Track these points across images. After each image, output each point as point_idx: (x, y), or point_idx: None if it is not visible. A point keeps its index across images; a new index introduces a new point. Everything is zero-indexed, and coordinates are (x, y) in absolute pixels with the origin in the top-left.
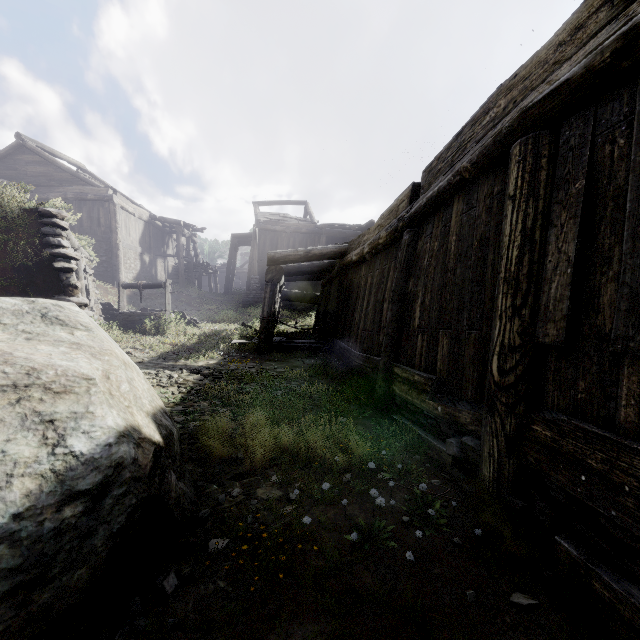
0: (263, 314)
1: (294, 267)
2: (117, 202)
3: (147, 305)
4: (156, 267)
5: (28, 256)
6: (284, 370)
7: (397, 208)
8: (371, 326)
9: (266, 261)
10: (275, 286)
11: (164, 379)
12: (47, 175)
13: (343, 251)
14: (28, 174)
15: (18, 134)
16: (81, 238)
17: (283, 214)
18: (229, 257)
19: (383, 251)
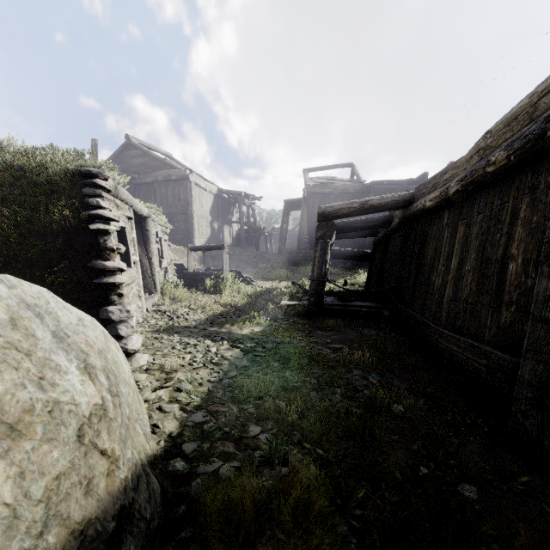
0: (313, 274)
1: (345, 223)
2: (192, 180)
3: (214, 264)
4: (223, 232)
5: (69, 219)
6: (339, 346)
7: (532, 107)
8: (473, 296)
9: (315, 222)
10: (326, 244)
11: (199, 355)
12: (145, 164)
13: (408, 199)
14: (133, 165)
15: (126, 135)
16: (151, 207)
17: (330, 177)
18: (282, 221)
19: (493, 184)
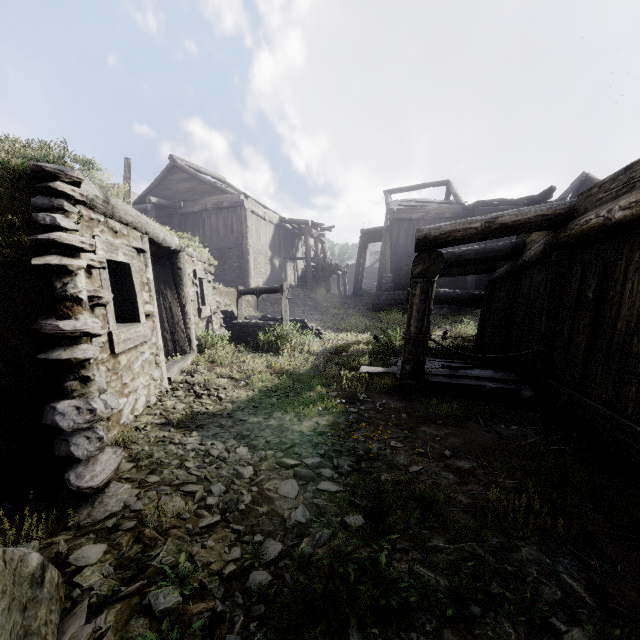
0: (408, 330)
1: (452, 254)
2: (248, 207)
3: (274, 311)
4: (286, 271)
5: (5, 248)
6: (468, 465)
7: None
8: None
9: (400, 256)
10: (429, 284)
11: (219, 488)
12: (192, 190)
13: (564, 212)
14: (179, 192)
15: (171, 156)
16: (183, 237)
17: (420, 199)
18: (358, 255)
19: None
